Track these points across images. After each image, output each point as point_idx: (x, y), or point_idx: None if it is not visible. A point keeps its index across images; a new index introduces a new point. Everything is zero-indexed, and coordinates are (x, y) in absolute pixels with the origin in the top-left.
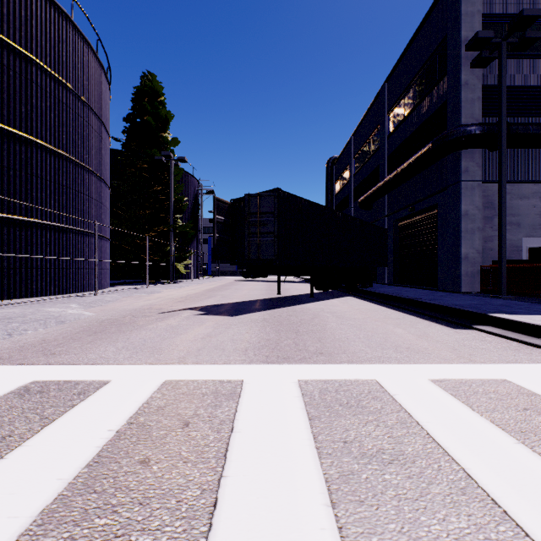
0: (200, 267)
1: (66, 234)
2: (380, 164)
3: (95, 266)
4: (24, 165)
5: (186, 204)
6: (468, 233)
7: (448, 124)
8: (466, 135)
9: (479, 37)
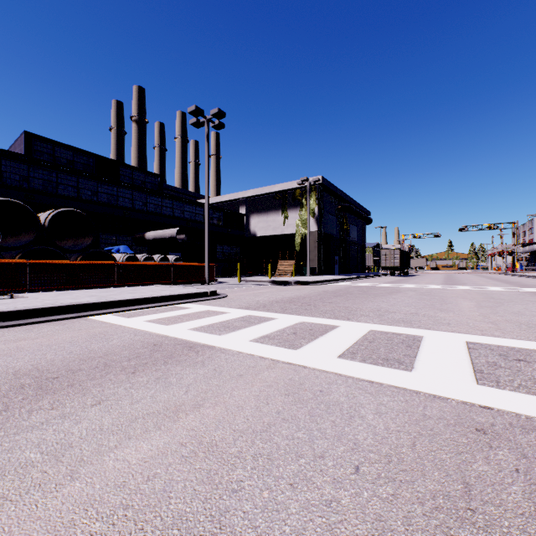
0: None
1: None
2: None
3: None
4: None
5: None
6: None
7: None
8: None
9: None
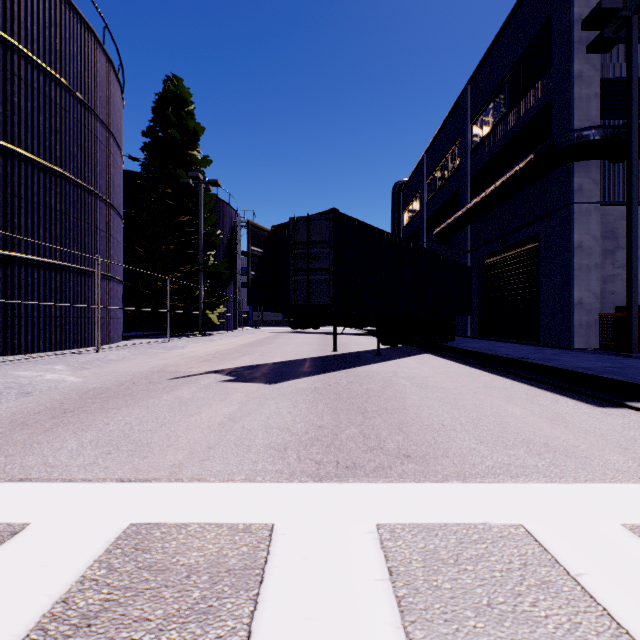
0: (238, 316)
1: (60, 273)
2: (461, 187)
3: (98, 315)
4: (2, 182)
5: (219, 238)
6: (582, 271)
7: (554, 130)
8: (581, 142)
9: (602, 9)
